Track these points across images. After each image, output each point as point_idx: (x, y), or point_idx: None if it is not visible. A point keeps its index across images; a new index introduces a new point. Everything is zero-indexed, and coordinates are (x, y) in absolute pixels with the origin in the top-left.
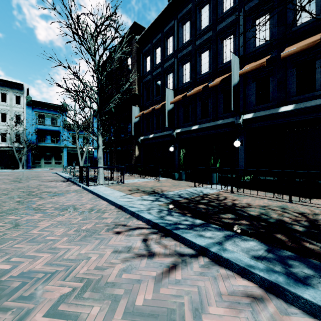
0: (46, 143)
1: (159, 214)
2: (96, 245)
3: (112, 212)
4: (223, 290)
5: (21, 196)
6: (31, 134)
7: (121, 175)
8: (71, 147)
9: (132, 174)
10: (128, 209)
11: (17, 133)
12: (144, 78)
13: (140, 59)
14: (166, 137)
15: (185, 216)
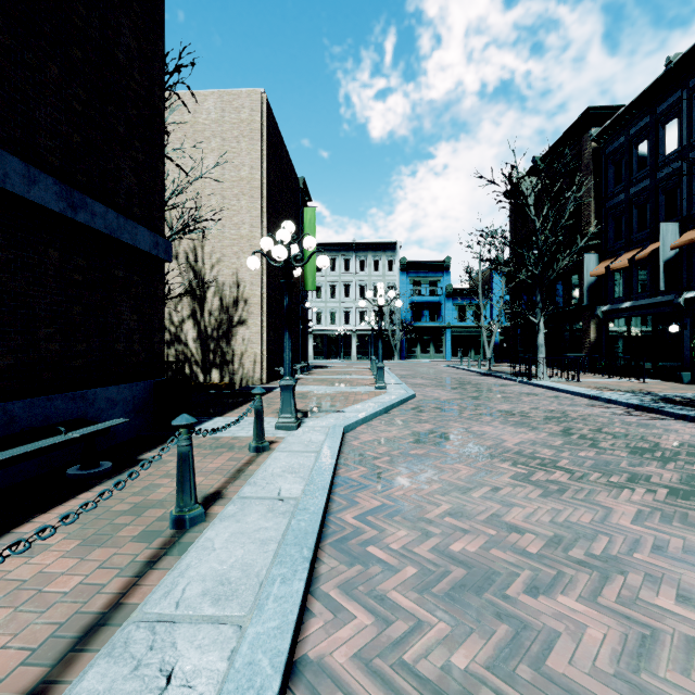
0: (424, 322)
1: (642, 402)
2: (583, 409)
3: (582, 400)
4: (688, 426)
5: (466, 384)
6: (407, 311)
7: (574, 369)
8: (457, 326)
9: (585, 372)
10: (602, 397)
11: (392, 311)
12: (609, 201)
13: (600, 166)
14: (660, 307)
15: (675, 405)
